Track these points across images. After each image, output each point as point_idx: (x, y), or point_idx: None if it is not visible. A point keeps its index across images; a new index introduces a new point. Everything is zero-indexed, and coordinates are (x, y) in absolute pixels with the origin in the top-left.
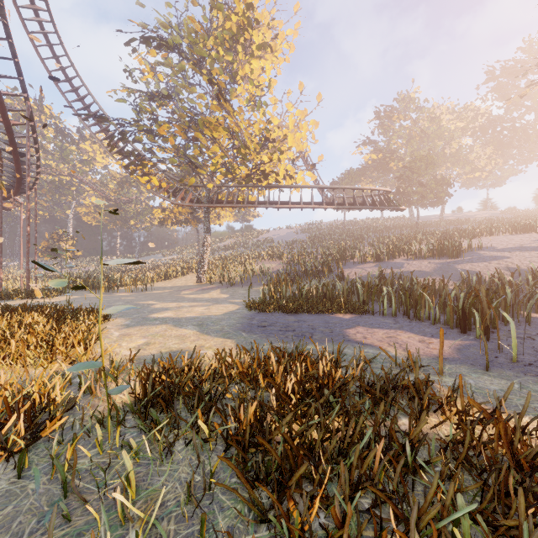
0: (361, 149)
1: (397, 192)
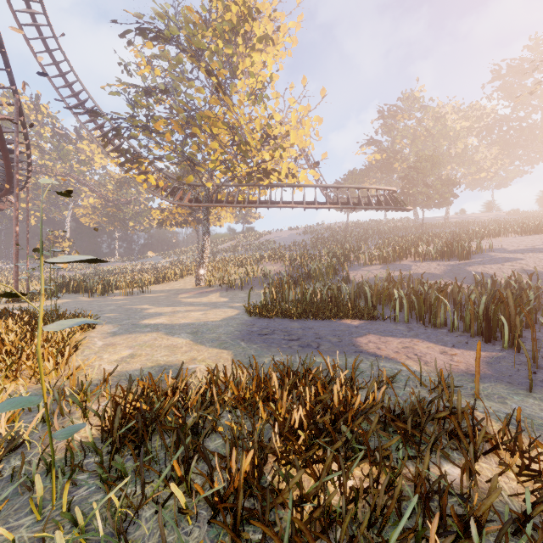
0: (364, 149)
1: (401, 192)
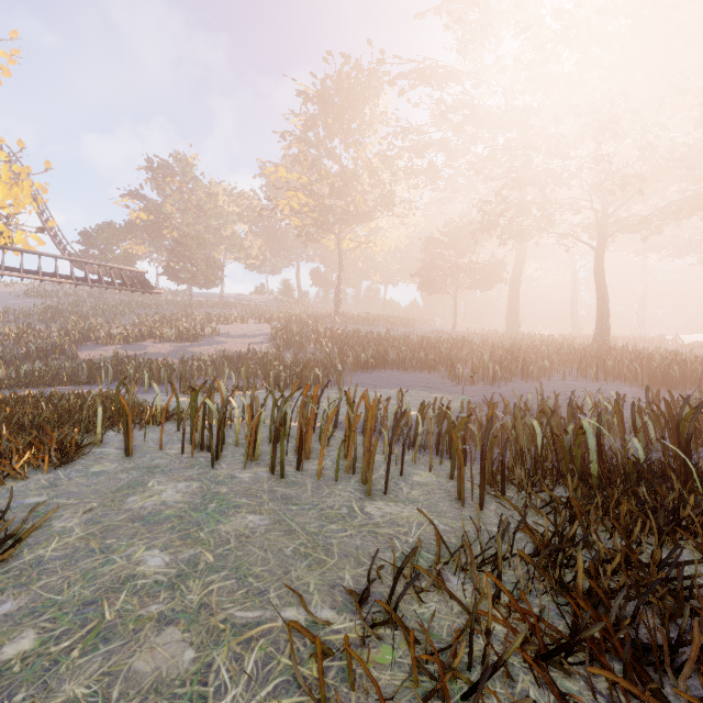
0: (126, 200)
1: (167, 266)
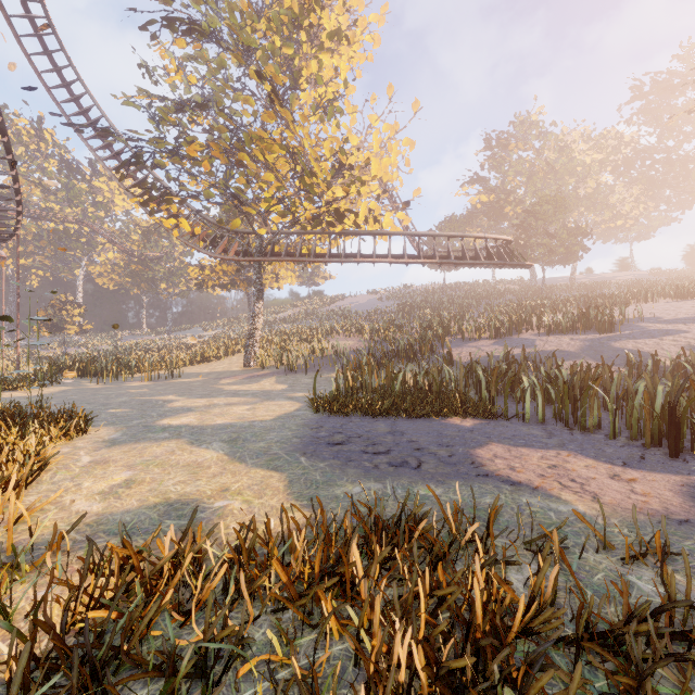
0: (466, 188)
1: (516, 244)
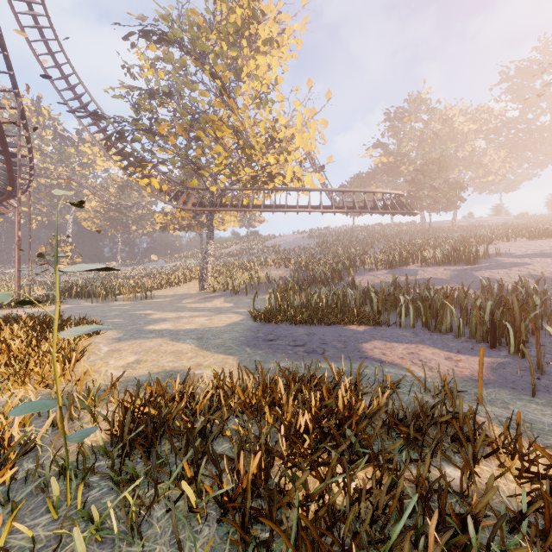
0: (370, 152)
1: (408, 196)
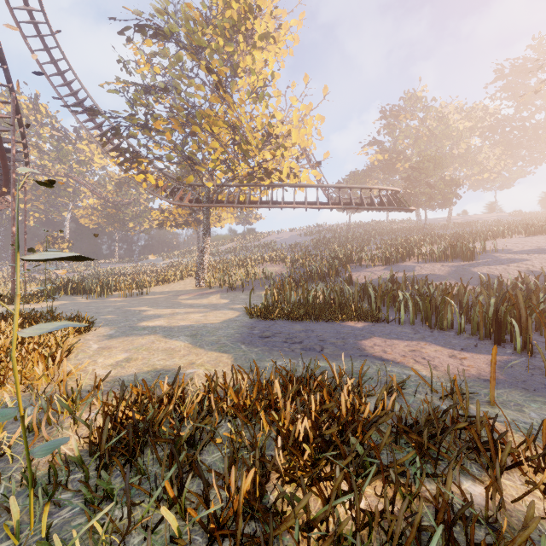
0: (366, 149)
1: (404, 193)
